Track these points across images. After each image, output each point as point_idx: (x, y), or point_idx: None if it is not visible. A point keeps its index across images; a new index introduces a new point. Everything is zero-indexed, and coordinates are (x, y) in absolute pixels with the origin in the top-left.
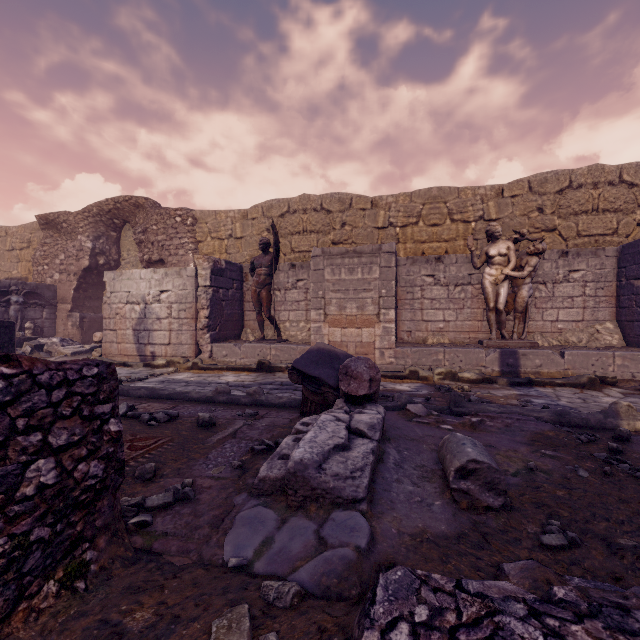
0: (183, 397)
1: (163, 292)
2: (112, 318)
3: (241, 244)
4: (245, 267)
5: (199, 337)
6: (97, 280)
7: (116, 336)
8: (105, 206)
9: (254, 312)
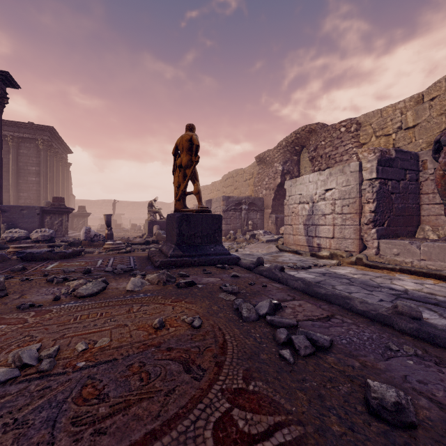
0: (342, 303)
1: (327, 191)
2: (289, 216)
3: (413, 133)
4: (421, 154)
5: (363, 232)
6: (285, 192)
7: (292, 229)
8: (289, 139)
9: (435, 205)
